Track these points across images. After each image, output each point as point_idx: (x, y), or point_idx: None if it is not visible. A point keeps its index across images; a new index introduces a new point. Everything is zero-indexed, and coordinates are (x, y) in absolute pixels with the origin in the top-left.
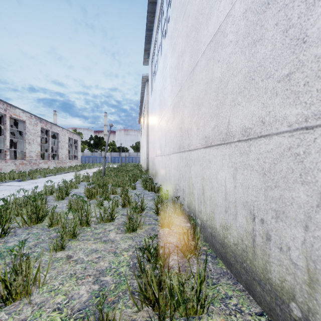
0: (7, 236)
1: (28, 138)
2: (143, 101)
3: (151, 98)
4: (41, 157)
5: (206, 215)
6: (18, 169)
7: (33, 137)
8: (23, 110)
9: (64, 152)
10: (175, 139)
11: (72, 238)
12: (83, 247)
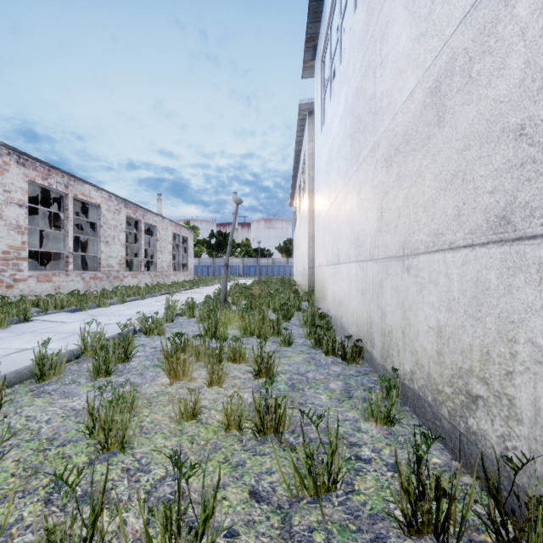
0: None
1: (105, 235)
2: (299, 160)
3: (320, 138)
4: (129, 267)
5: None
6: (88, 287)
7: (114, 232)
8: (96, 186)
9: (165, 257)
10: (455, 195)
11: None
12: None
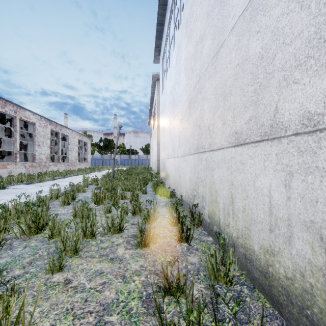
0: (1, 249)
1: (38, 140)
2: (153, 102)
3: (162, 96)
4: (51, 160)
5: (237, 231)
6: (28, 171)
7: (43, 139)
8: (33, 112)
9: (74, 154)
10: (192, 138)
11: (74, 255)
12: (85, 267)
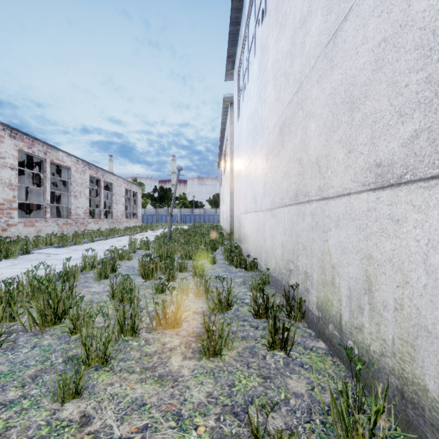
0: None
1: (74, 190)
2: (224, 135)
3: (237, 126)
4: (91, 215)
5: (380, 342)
6: (61, 230)
7: (81, 188)
8: (68, 153)
9: (120, 208)
10: (286, 182)
11: (102, 365)
12: (117, 390)
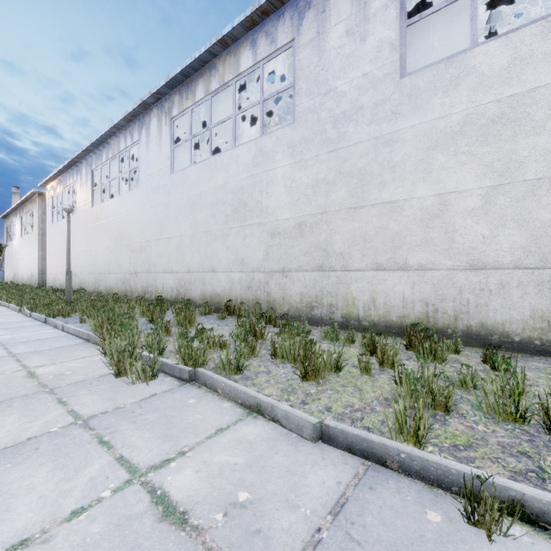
0: None
1: None
2: (24, 203)
3: (52, 225)
4: None
5: (89, 290)
6: None
7: None
8: None
9: None
10: (79, 268)
11: None
12: None
